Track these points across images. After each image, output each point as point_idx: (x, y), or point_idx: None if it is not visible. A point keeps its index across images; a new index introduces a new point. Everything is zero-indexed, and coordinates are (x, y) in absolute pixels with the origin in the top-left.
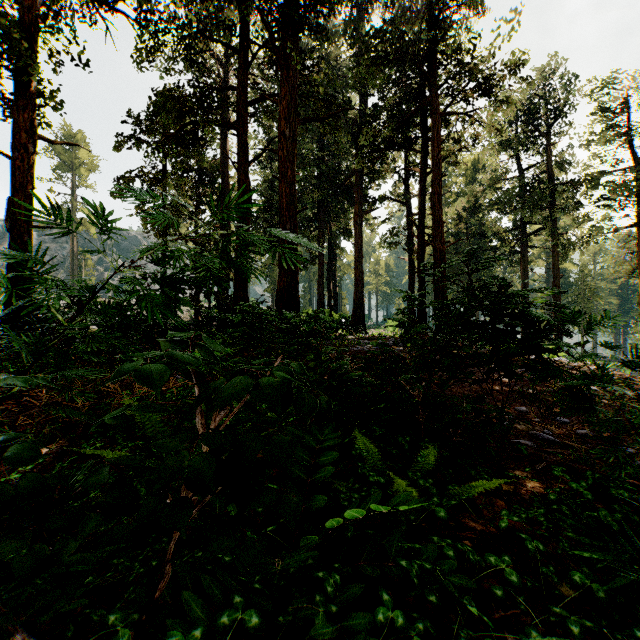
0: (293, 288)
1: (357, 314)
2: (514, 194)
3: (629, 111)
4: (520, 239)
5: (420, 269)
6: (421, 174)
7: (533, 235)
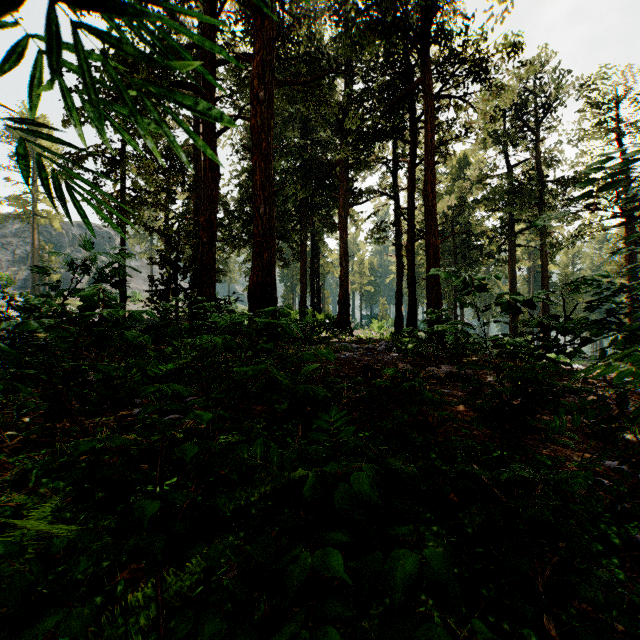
0: (269, 283)
1: (342, 314)
2: (503, 191)
3: (617, 108)
4: (508, 237)
5: (410, 266)
6: (411, 164)
7: (520, 234)
